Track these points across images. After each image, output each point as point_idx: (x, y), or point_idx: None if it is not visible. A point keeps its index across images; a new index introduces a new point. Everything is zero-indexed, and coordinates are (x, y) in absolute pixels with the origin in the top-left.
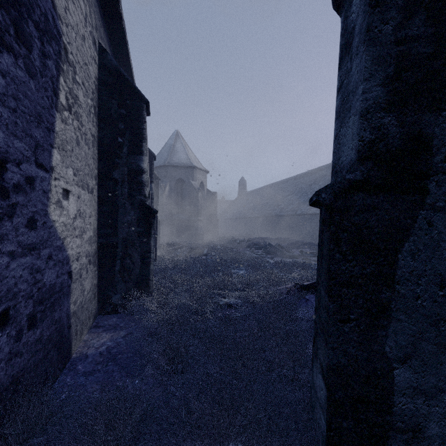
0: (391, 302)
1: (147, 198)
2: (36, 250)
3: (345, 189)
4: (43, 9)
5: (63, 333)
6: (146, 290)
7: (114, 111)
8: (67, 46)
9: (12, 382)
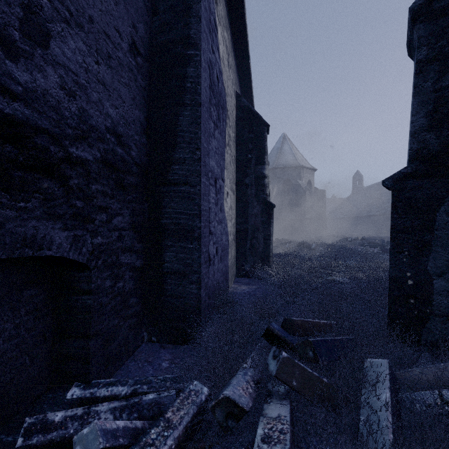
0: (431, 241)
1: (268, 196)
2: (221, 223)
3: (401, 178)
4: (222, 96)
5: (227, 275)
6: (267, 264)
7: (246, 136)
8: (227, 108)
9: (217, 282)
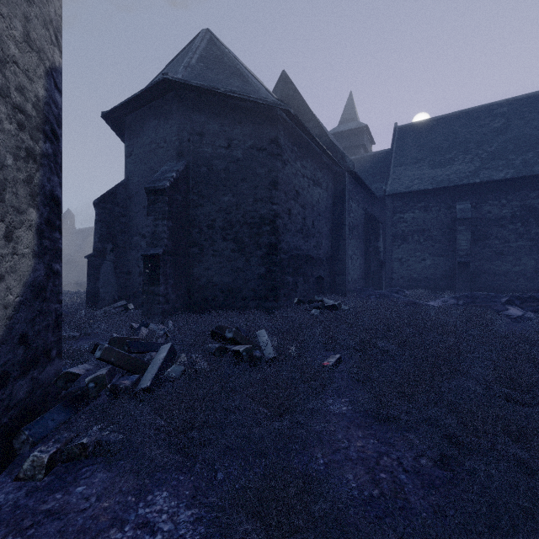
0: (100, 277)
1: None
2: None
3: (91, 256)
4: None
5: None
6: None
7: None
8: None
9: None
